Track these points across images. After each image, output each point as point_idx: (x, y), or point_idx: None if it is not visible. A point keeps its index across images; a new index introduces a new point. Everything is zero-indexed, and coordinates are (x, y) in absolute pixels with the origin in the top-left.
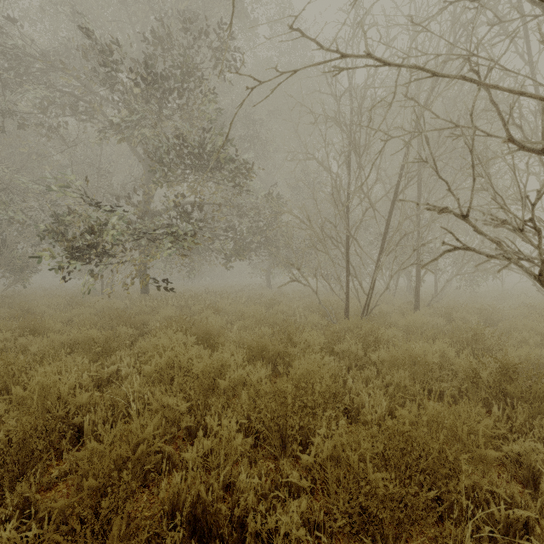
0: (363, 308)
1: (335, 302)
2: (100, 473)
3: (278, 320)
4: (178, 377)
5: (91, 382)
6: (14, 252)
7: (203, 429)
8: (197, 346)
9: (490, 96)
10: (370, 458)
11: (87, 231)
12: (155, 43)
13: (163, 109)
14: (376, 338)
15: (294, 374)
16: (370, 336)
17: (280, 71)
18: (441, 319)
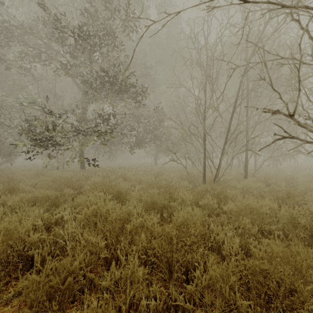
0: (214, 177)
1: (196, 173)
2: (35, 303)
3: (162, 184)
4: (99, 223)
5: (42, 225)
6: (5, 144)
7: (115, 258)
8: (112, 201)
9: (309, 34)
10: (237, 288)
11: (46, 130)
12: (88, 17)
13: (93, 57)
14: (225, 196)
15: (176, 221)
16: (221, 194)
17: (168, 13)
18: (262, 184)
